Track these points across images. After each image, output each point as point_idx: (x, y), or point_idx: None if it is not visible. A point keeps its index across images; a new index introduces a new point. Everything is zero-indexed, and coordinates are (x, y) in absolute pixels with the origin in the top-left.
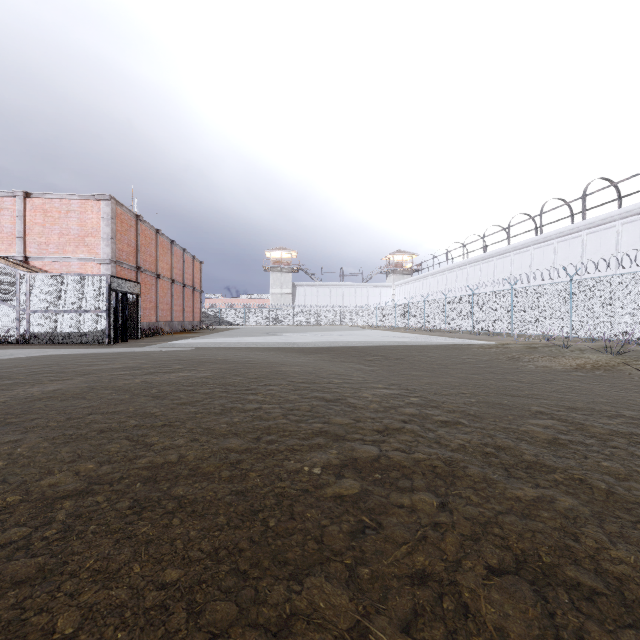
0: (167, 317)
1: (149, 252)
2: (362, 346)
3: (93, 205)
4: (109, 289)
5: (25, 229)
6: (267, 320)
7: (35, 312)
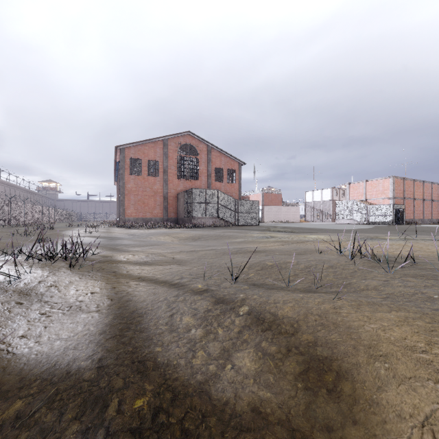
0: (420, 217)
1: (409, 190)
2: None
3: (386, 180)
4: (392, 208)
5: (365, 191)
6: None
7: (371, 216)
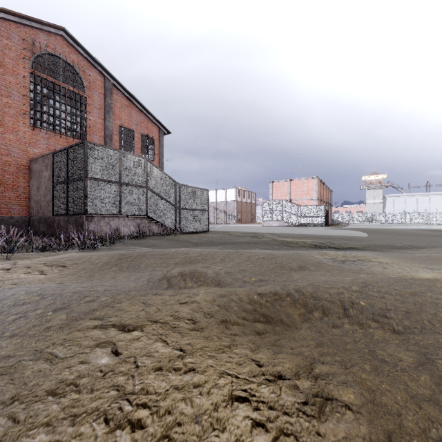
0: None
1: (322, 192)
2: (437, 229)
3: (311, 180)
4: (325, 209)
5: (290, 191)
6: (365, 220)
7: (302, 217)
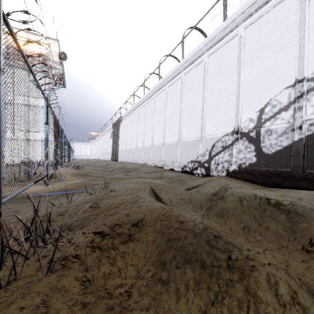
0: None
1: None
2: None
3: None
4: None
5: None
6: None
7: None
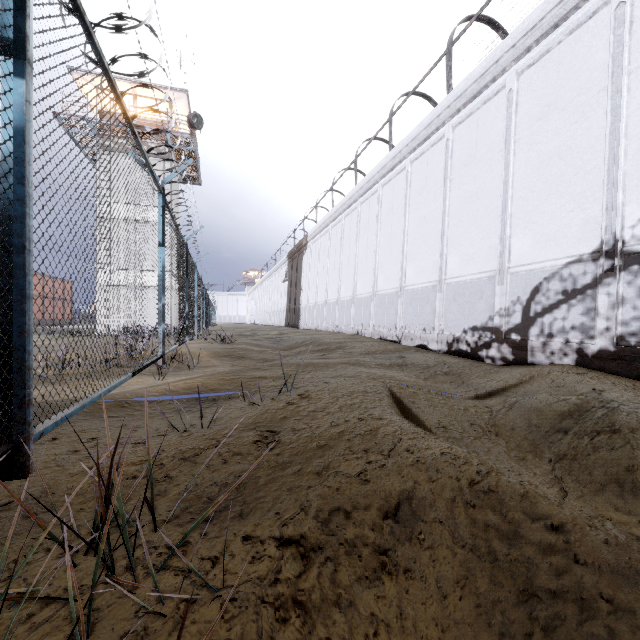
0: (40, 317)
1: None
2: None
3: None
4: None
5: None
6: None
7: None
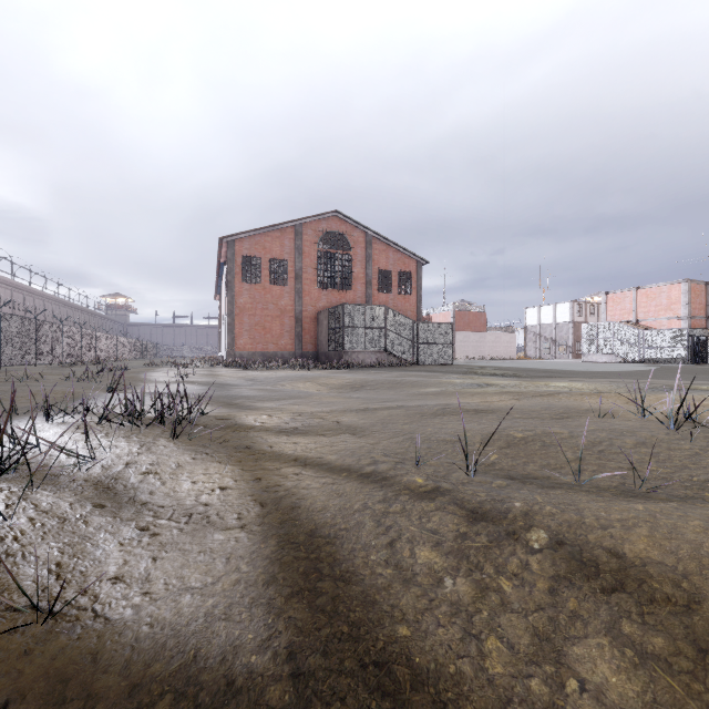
0: None
1: None
2: None
3: (675, 287)
4: (687, 335)
5: (636, 306)
6: None
7: (647, 348)
